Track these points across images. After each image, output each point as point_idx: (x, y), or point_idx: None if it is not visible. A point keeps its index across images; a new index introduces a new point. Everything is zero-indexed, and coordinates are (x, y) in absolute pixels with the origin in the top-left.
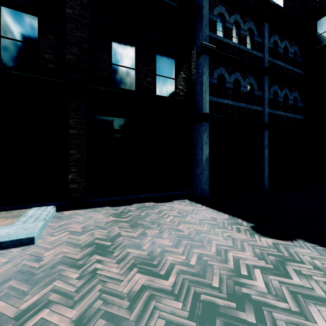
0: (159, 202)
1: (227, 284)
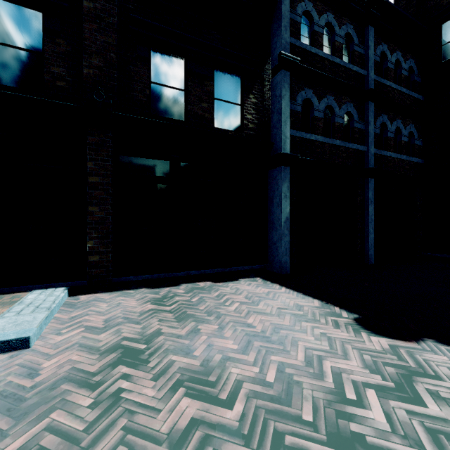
0: (218, 282)
1: (326, 416)
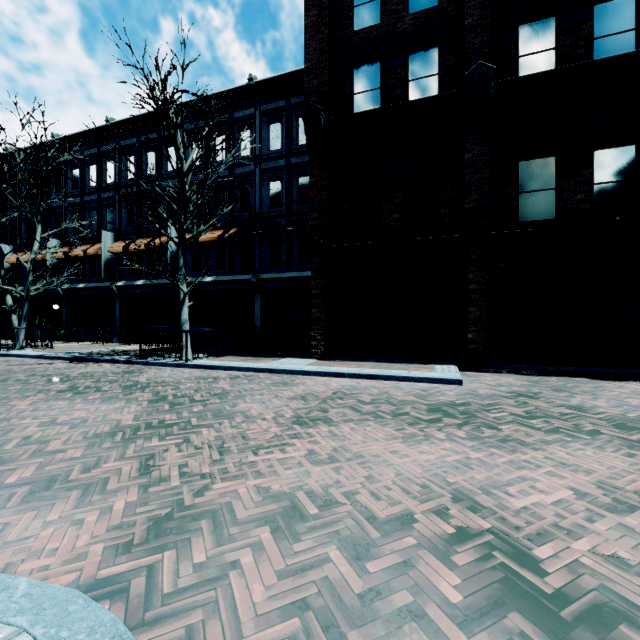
0: (598, 380)
1: None
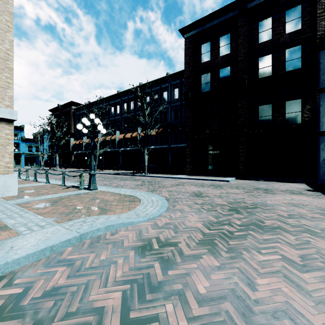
0: (282, 182)
1: (267, 189)
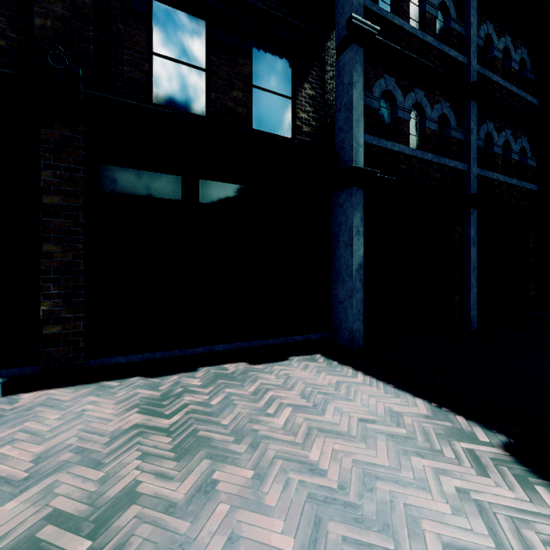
0: (257, 363)
1: None
